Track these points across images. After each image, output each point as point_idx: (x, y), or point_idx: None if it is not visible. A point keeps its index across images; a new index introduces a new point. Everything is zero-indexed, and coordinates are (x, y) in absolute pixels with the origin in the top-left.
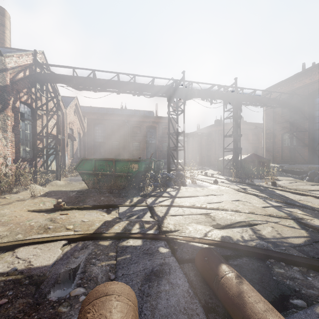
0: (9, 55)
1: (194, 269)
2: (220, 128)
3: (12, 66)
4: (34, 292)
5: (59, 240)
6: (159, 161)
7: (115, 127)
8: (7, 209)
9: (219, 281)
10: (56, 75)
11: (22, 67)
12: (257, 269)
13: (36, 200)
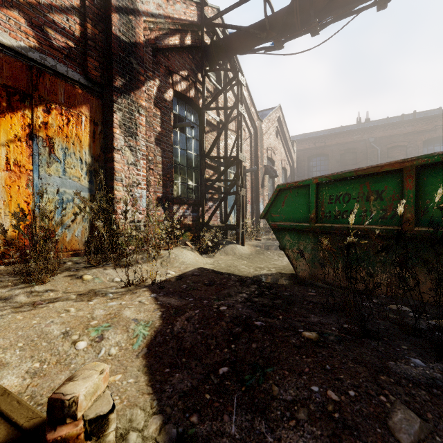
0: None
1: None
2: None
3: (150, 11)
4: None
5: None
6: None
7: (348, 157)
8: None
9: None
10: (234, 28)
11: (174, 22)
12: None
13: (108, 306)
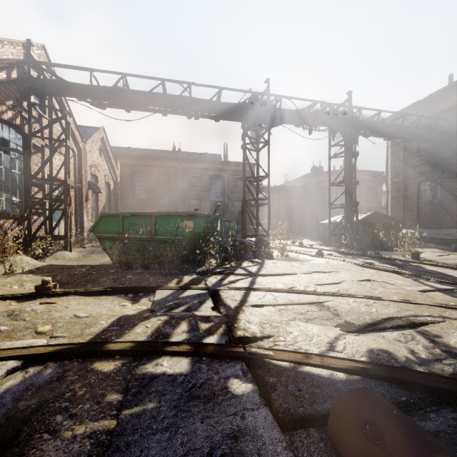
0: None
1: (326, 450)
2: (320, 179)
3: None
4: None
5: (2, 359)
6: (229, 222)
7: (164, 178)
8: None
9: None
10: (63, 81)
11: (2, 62)
12: None
13: (9, 279)
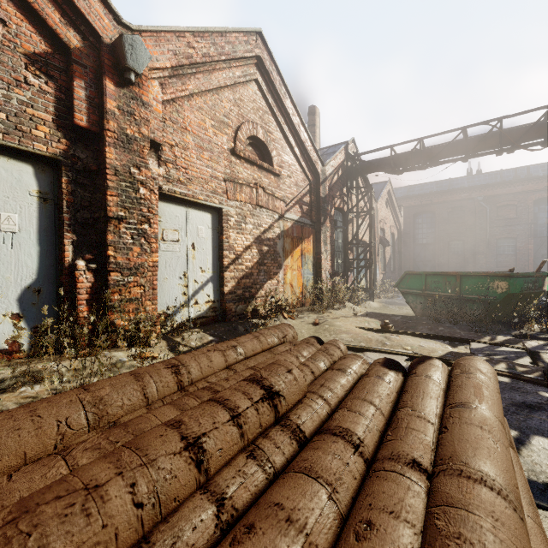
0: (328, 161)
1: None
2: None
3: (329, 173)
4: None
5: (400, 354)
6: None
7: (456, 214)
8: (339, 322)
9: None
10: (369, 163)
11: (336, 169)
12: None
13: (359, 319)
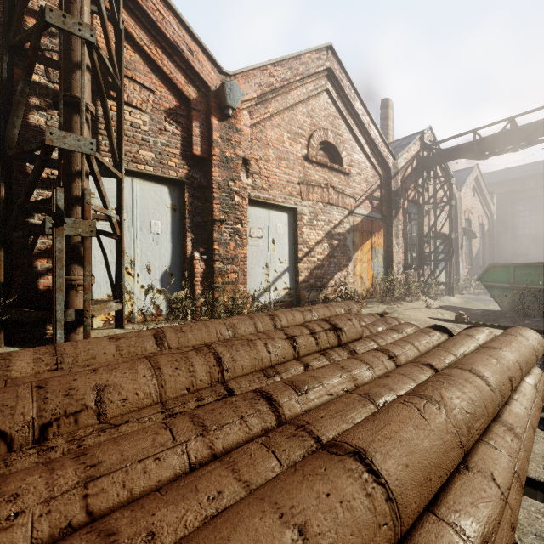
0: (400, 155)
1: None
2: None
3: (402, 165)
4: None
5: None
6: None
7: None
8: (409, 312)
9: None
10: (448, 151)
11: (410, 161)
12: None
13: (432, 310)
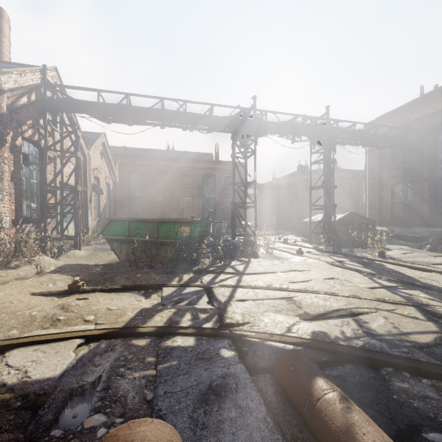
0: (6, 70)
1: (273, 383)
2: (305, 178)
3: (10, 87)
4: (27, 421)
5: (72, 338)
6: (220, 223)
7: (159, 176)
8: (0, 292)
9: (313, 406)
10: (74, 100)
11: (25, 89)
12: (369, 383)
13: (43, 278)
